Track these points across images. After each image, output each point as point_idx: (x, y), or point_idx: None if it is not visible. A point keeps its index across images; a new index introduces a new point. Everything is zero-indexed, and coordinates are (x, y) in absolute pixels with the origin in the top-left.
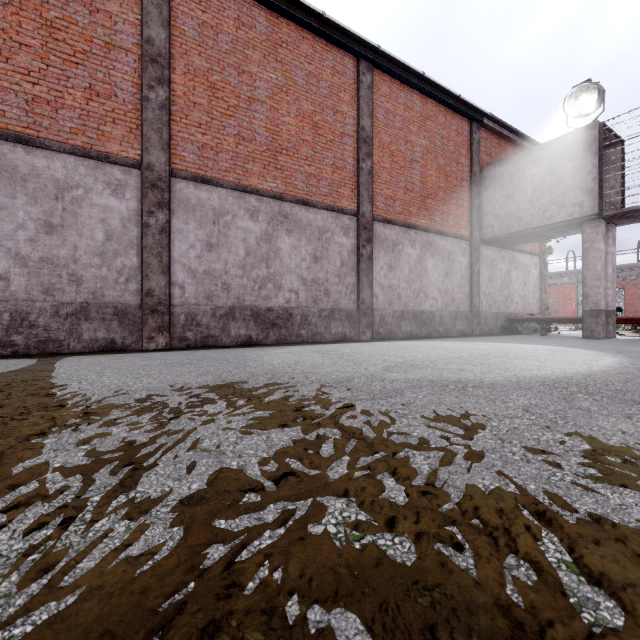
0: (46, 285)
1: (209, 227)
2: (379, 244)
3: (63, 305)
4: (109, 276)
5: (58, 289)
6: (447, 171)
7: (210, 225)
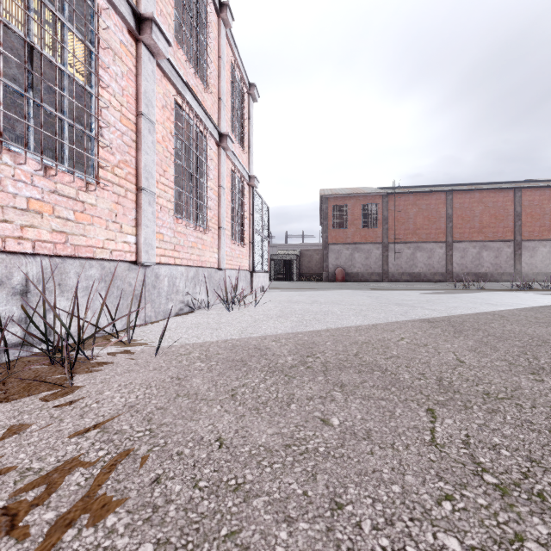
0: (428, 269)
1: (462, 253)
2: (525, 249)
3: (431, 273)
4: (439, 266)
5: (430, 270)
6: None
7: (462, 252)
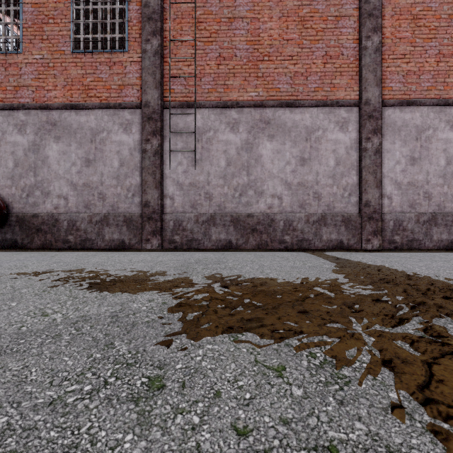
0: (300, 201)
1: (412, 143)
2: None
3: (311, 215)
4: (337, 192)
5: (307, 204)
6: None
7: (412, 141)
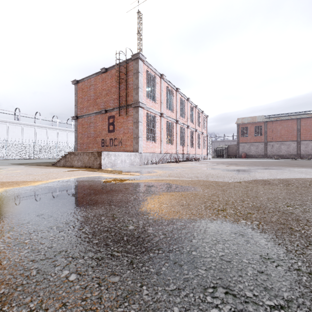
0: (287, 153)
1: (305, 145)
2: None
3: (289, 154)
4: (293, 151)
5: (288, 153)
6: None
7: (305, 145)
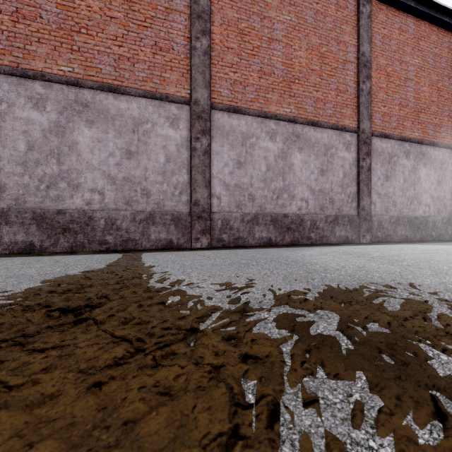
0: (127, 198)
1: (238, 148)
2: (376, 157)
3: (138, 213)
4: (168, 190)
5: (134, 201)
6: (439, 86)
7: (239, 147)
